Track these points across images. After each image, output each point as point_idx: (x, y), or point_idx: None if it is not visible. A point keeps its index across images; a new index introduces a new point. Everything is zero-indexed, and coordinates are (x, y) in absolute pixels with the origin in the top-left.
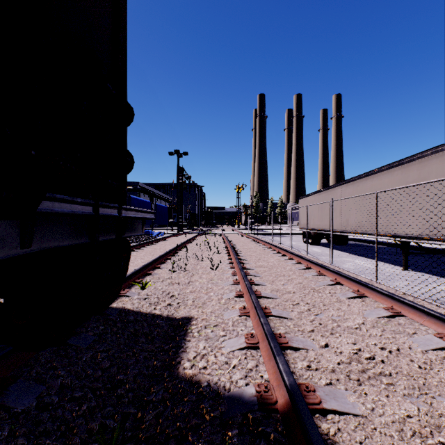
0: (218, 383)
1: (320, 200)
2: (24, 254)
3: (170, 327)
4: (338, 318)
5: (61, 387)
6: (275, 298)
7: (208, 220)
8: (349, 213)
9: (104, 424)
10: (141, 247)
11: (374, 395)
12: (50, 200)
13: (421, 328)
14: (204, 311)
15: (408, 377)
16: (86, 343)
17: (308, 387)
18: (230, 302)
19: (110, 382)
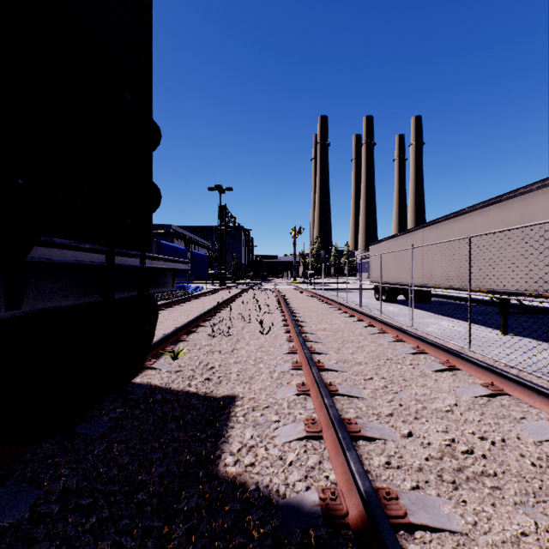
0: (270, 486)
1: (396, 247)
2: (11, 318)
3: (208, 408)
4: (423, 398)
5: (64, 492)
6: (342, 371)
7: (258, 272)
8: (433, 262)
9: (119, 543)
10: (174, 306)
11: (476, 503)
12: (46, 246)
13: (530, 411)
14: (251, 388)
15: (519, 479)
16: (99, 430)
17: (389, 494)
18: (285, 376)
19: (129, 483)
